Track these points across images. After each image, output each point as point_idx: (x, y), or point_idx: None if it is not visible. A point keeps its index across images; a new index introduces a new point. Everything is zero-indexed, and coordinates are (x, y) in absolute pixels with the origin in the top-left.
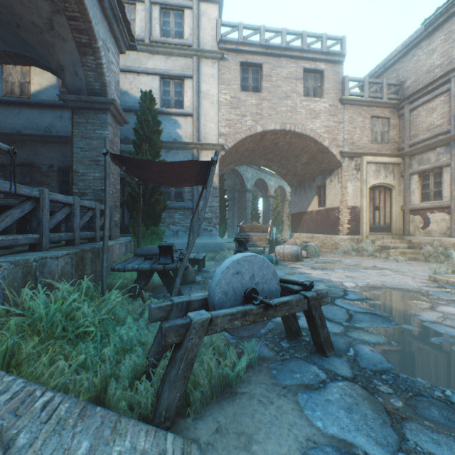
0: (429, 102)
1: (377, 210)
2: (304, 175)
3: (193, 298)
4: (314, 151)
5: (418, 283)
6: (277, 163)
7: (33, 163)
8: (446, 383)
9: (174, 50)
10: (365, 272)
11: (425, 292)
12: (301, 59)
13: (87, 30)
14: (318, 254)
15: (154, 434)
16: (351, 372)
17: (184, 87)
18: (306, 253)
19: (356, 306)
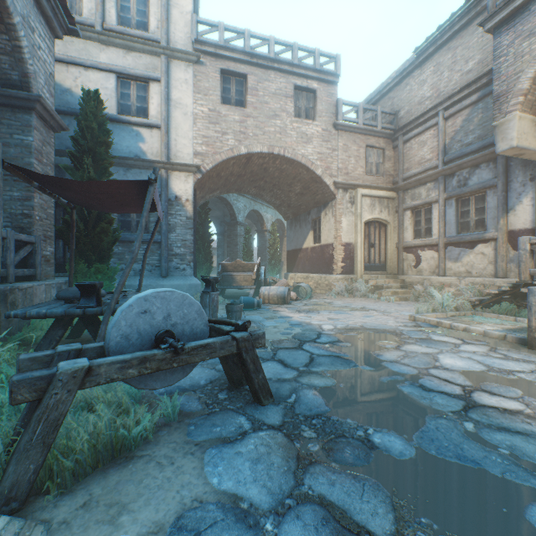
0: (421, 135)
1: (373, 247)
2: (299, 208)
3: (88, 346)
4: (307, 179)
5: (398, 323)
6: (270, 192)
7: None
8: (373, 421)
9: (136, 43)
10: (351, 314)
11: (399, 332)
12: (292, 74)
13: None
14: (311, 296)
15: None
16: (281, 420)
17: (149, 92)
18: (295, 295)
19: (324, 349)
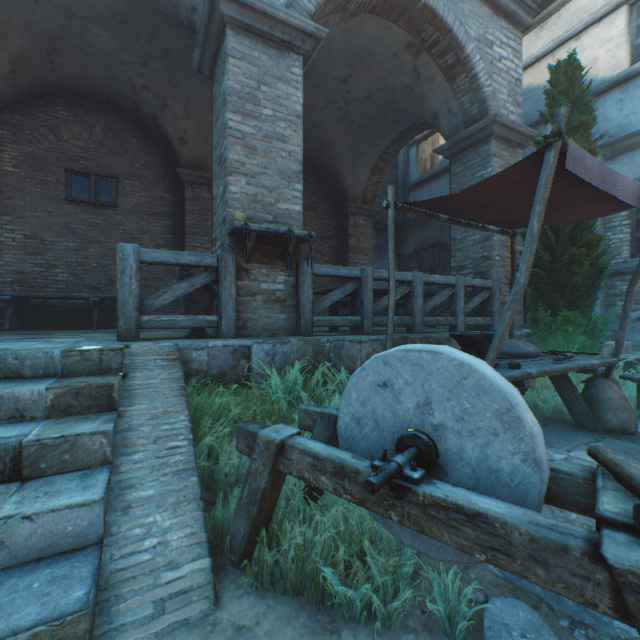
0: None
1: None
2: None
3: None
4: None
5: None
6: None
7: (440, 241)
8: None
9: None
10: None
11: None
12: None
13: (448, 45)
14: None
15: (194, 542)
16: None
17: None
18: None
19: None
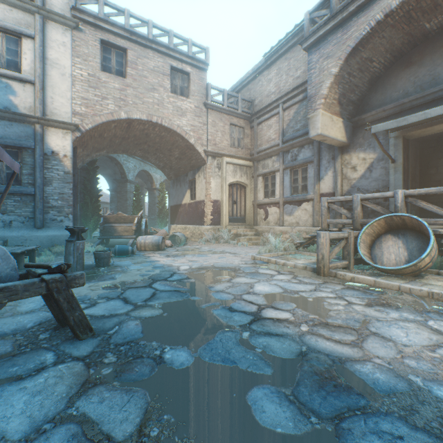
0: (269, 120)
1: (235, 204)
2: (179, 170)
3: None
4: (183, 146)
5: (241, 262)
6: (154, 155)
7: None
8: (174, 341)
9: None
10: (210, 256)
11: (238, 268)
12: (169, 56)
13: None
14: (186, 244)
15: None
16: (91, 351)
17: (22, 47)
18: (171, 242)
19: (170, 285)
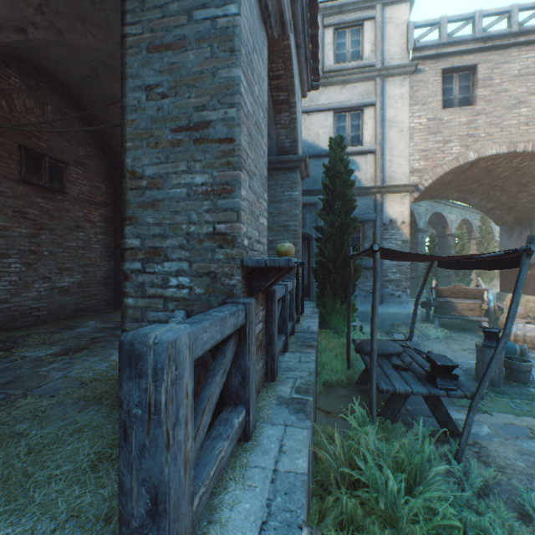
0: None
1: None
2: (532, 210)
3: None
4: None
5: None
6: (480, 194)
7: None
8: None
9: (351, 75)
10: None
11: None
12: None
13: (287, 86)
14: None
15: None
16: None
17: (363, 119)
18: None
19: None
